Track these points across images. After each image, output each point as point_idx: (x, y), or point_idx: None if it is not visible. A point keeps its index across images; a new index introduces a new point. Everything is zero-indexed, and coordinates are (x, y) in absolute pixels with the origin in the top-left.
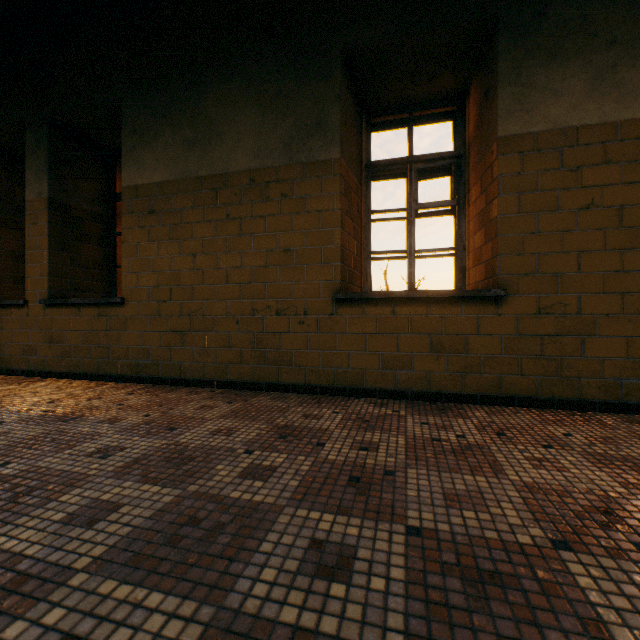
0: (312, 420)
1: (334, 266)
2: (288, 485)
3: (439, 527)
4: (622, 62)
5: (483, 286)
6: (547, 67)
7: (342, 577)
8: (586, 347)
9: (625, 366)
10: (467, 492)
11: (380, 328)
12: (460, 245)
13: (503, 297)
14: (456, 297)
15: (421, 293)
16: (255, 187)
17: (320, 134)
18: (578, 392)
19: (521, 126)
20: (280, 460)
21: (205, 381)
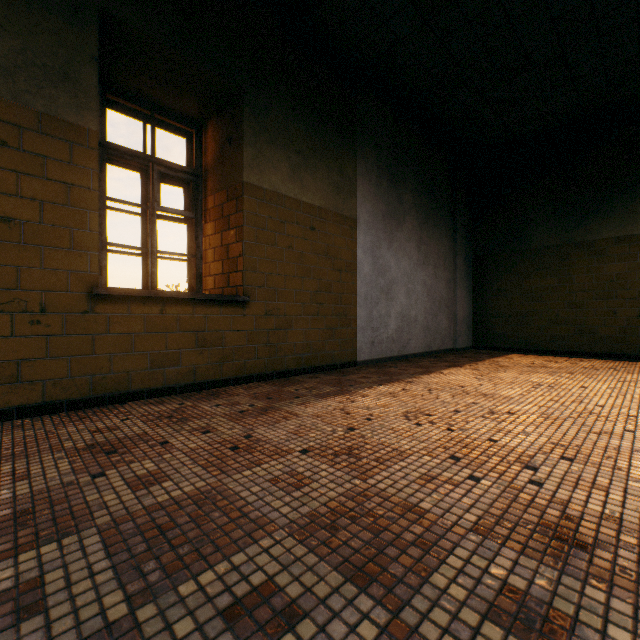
0: (113, 432)
1: (91, 255)
2: (195, 472)
3: (311, 445)
4: (303, 167)
5: (227, 292)
6: (271, 147)
7: (309, 481)
8: (289, 336)
9: (304, 346)
10: (297, 428)
11: (149, 327)
12: (199, 254)
13: (247, 302)
14: (217, 300)
15: (191, 295)
16: None
17: (69, 88)
18: (285, 365)
19: (258, 180)
20: (152, 465)
21: None
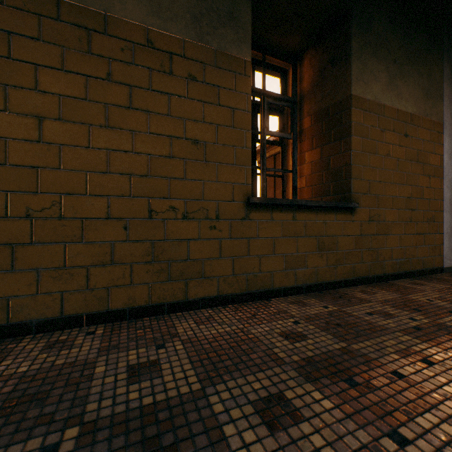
0: (305, 341)
1: (246, 169)
2: None
3: None
4: (398, 75)
5: (327, 200)
6: (372, 59)
7: None
8: (386, 241)
9: (398, 252)
10: None
11: (284, 232)
12: (294, 169)
13: (354, 208)
14: (332, 207)
15: (315, 202)
16: (153, 51)
17: (233, 26)
18: (384, 270)
19: (362, 92)
20: None
21: (64, 319)
